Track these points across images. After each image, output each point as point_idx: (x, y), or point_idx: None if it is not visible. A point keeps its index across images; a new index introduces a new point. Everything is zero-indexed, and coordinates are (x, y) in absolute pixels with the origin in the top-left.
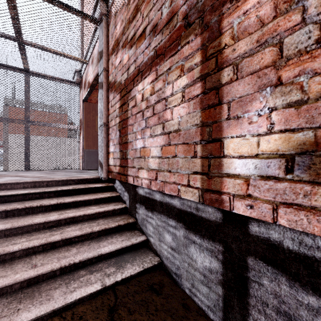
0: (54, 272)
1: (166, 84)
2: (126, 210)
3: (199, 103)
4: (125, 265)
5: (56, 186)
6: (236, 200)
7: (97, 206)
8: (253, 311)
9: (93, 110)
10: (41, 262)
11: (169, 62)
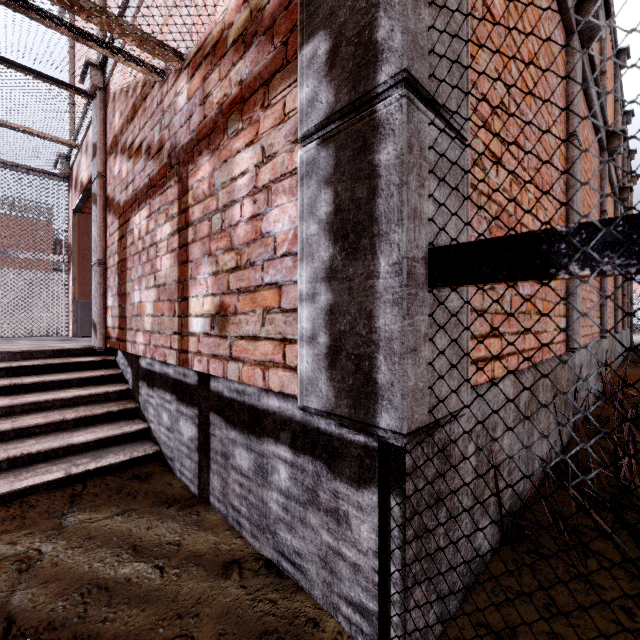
0: None
1: (157, 226)
2: (129, 394)
3: (177, 257)
4: (106, 455)
5: (11, 361)
6: (195, 357)
7: (80, 389)
8: (212, 464)
9: None
10: None
11: (159, 201)
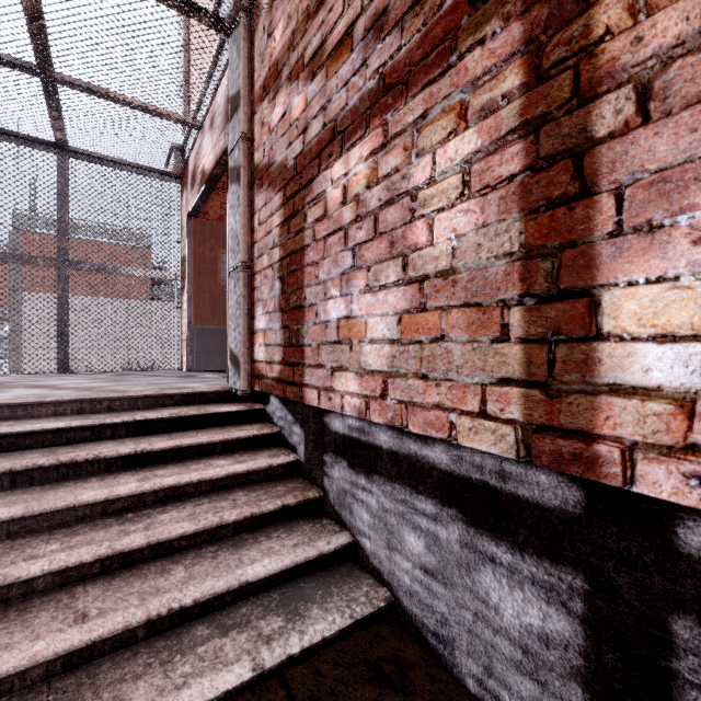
0: (131, 631)
1: (412, 157)
2: (296, 468)
3: (516, 196)
4: (306, 609)
5: (131, 410)
6: (647, 459)
7: (229, 458)
8: None
9: (211, 237)
10: (100, 604)
11: (423, 101)
